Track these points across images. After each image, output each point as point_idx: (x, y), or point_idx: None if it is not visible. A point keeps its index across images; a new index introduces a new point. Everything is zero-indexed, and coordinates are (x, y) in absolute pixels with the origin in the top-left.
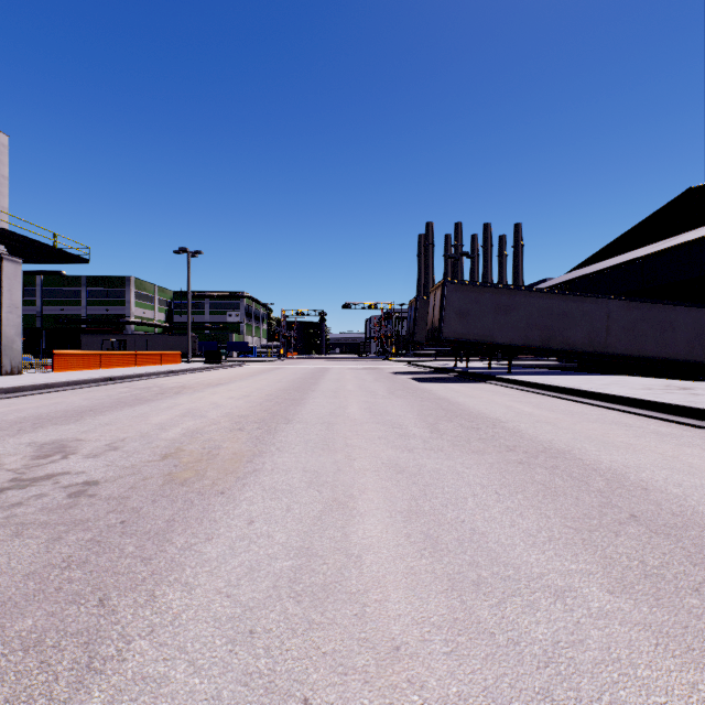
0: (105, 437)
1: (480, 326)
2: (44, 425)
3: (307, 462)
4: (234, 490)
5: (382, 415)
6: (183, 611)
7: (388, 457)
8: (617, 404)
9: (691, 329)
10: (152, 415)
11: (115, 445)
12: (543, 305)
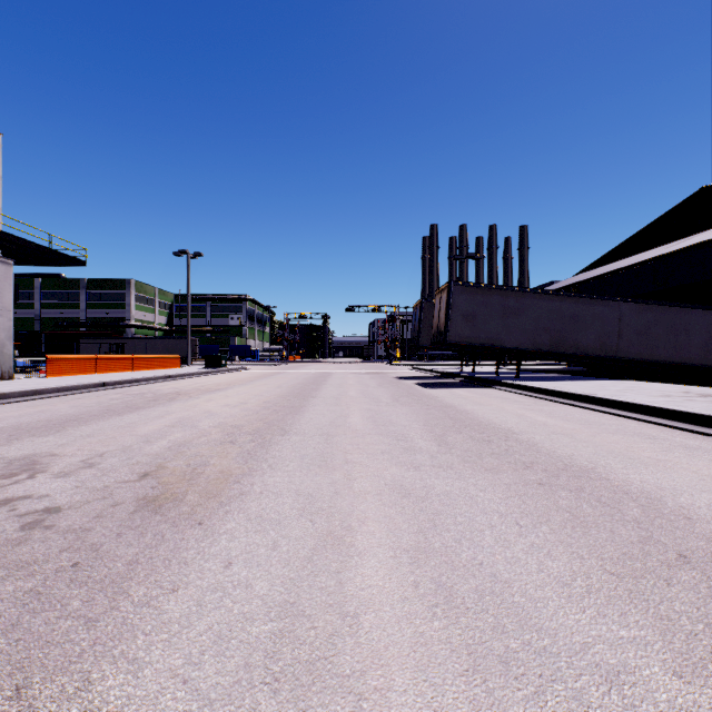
0: (82, 452)
1: (488, 330)
2: (20, 437)
3: (302, 482)
4: (214, 520)
5: (386, 425)
6: (121, 708)
7: (392, 477)
8: (636, 413)
9: (706, 333)
10: (139, 425)
11: (91, 461)
12: (553, 308)
